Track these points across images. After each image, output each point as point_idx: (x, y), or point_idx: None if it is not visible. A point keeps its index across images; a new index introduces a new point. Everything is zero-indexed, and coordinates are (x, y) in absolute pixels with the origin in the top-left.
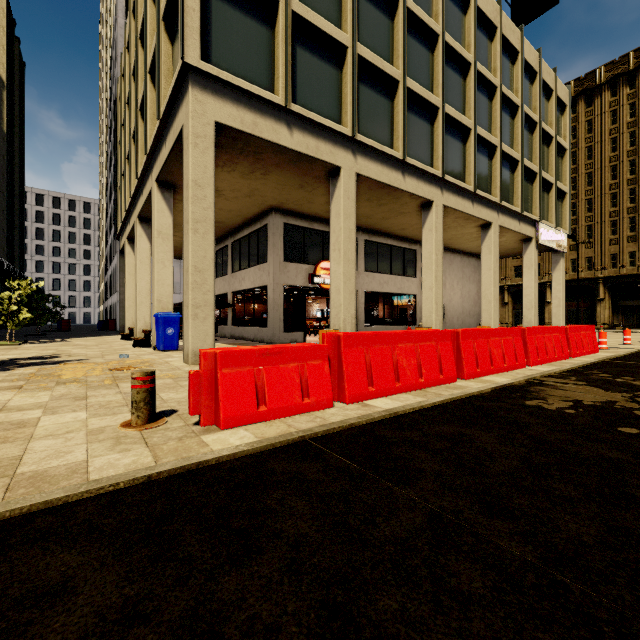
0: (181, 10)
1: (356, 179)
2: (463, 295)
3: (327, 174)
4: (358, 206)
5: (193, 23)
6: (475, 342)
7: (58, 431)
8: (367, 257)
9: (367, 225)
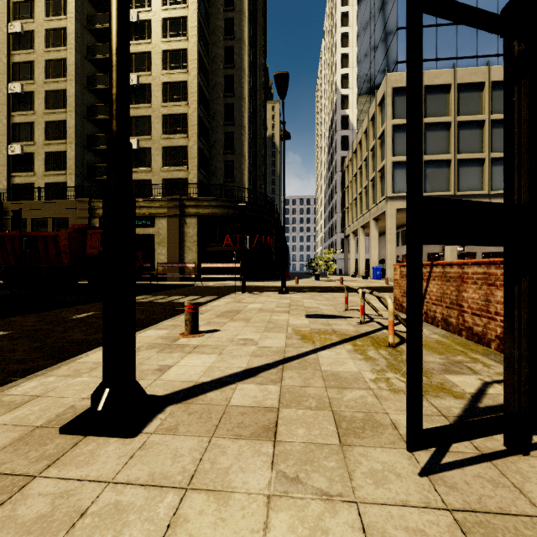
0: (386, 183)
1: None
2: None
3: None
4: None
5: (389, 184)
6: None
7: (375, 285)
8: None
9: None
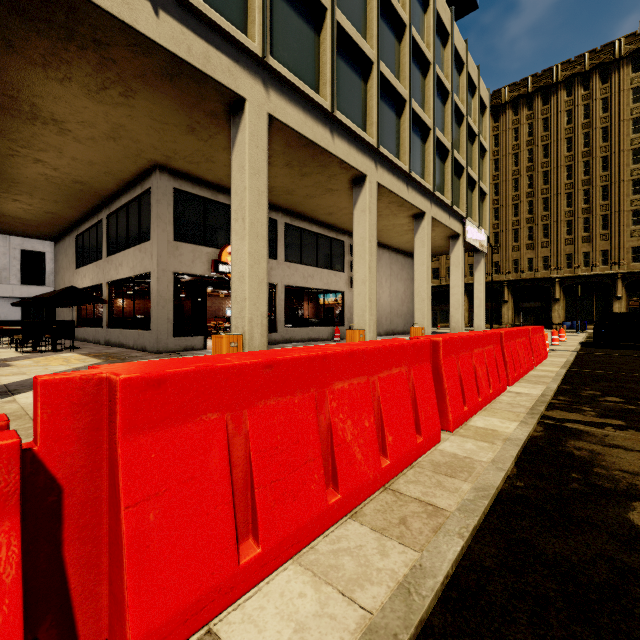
0: None
1: (269, 125)
2: (391, 294)
3: (226, 110)
4: (275, 174)
5: None
6: (459, 359)
7: None
8: (289, 244)
9: (288, 205)
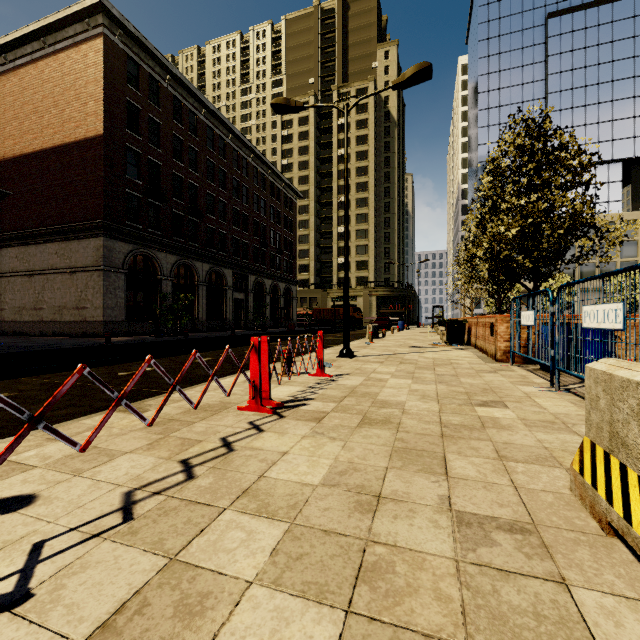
0: None
1: None
2: None
3: None
4: None
5: None
6: None
7: None
8: None
9: None
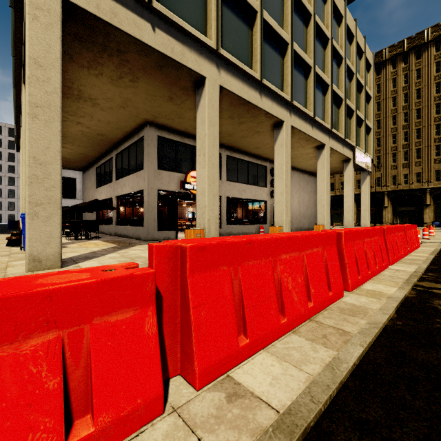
0: None
1: (220, 93)
2: (299, 202)
3: (193, 85)
4: (222, 123)
5: None
6: (354, 245)
7: None
8: (229, 169)
9: (229, 143)
